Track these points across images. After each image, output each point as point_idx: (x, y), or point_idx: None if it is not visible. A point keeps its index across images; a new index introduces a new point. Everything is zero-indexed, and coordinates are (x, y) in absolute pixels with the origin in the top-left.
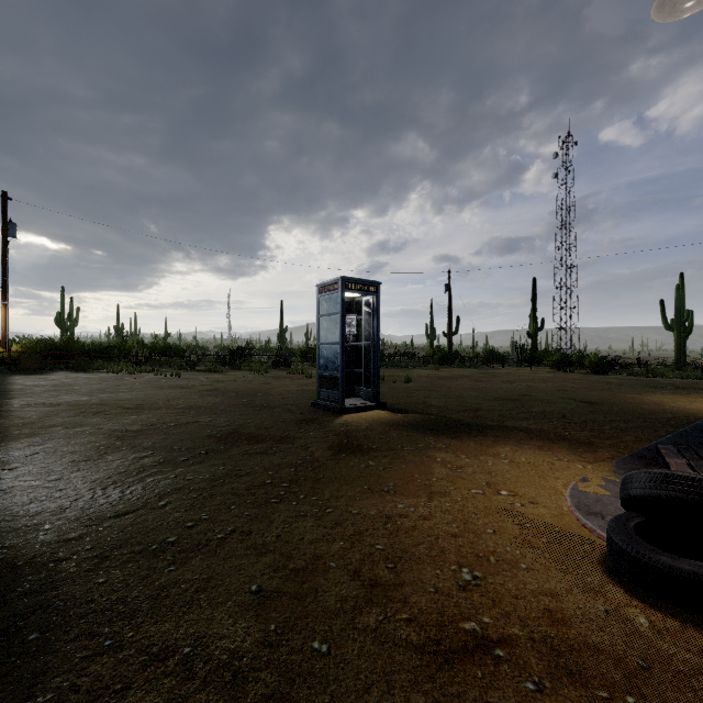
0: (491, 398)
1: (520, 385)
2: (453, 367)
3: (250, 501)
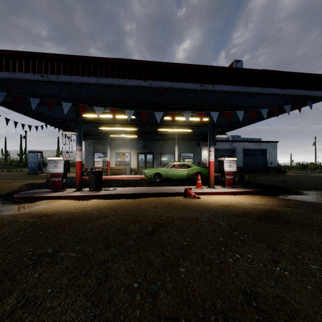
0: None
1: None
2: None
3: None
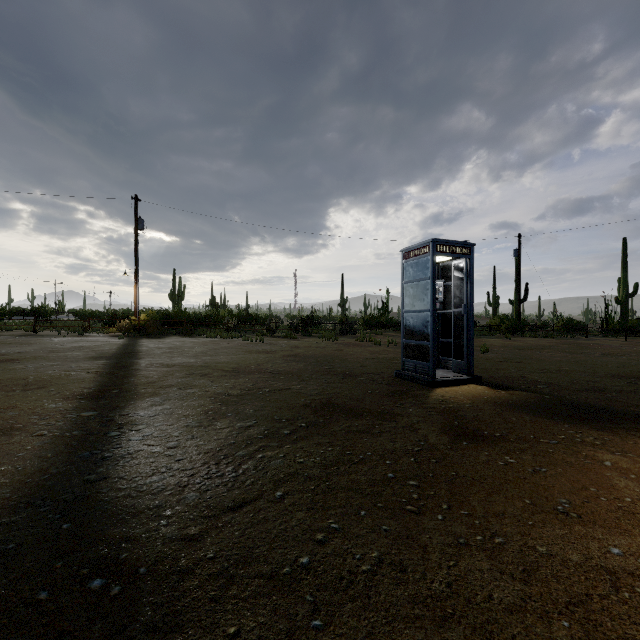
0: (606, 374)
1: (631, 358)
2: (525, 336)
3: (381, 505)
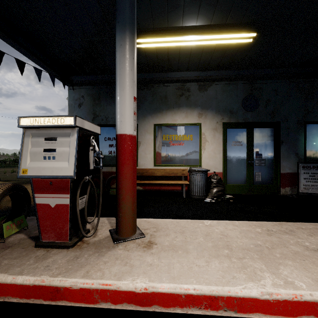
0: None
1: None
2: None
3: None
